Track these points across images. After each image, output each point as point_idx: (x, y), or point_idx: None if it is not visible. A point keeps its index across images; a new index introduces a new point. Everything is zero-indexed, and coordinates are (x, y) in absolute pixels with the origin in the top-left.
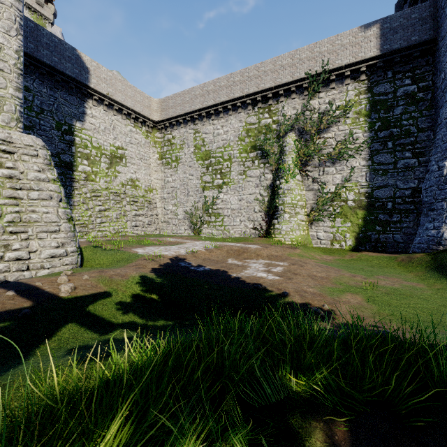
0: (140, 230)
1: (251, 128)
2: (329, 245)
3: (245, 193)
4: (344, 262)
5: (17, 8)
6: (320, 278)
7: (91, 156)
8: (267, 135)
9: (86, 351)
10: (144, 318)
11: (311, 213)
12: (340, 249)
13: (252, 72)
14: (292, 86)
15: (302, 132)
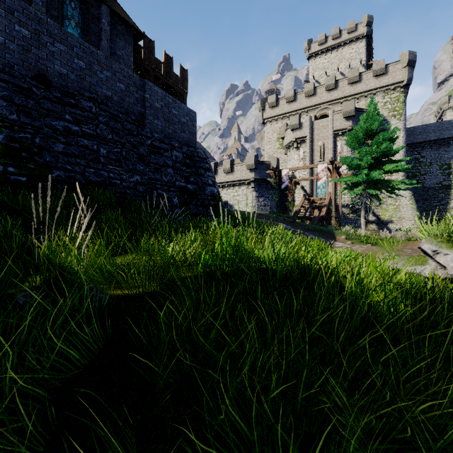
0: None
1: None
2: None
3: None
4: None
5: (402, 151)
6: None
7: None
8: None
9: None
10: None
11: None
12: None
13: None
14: None
15: None
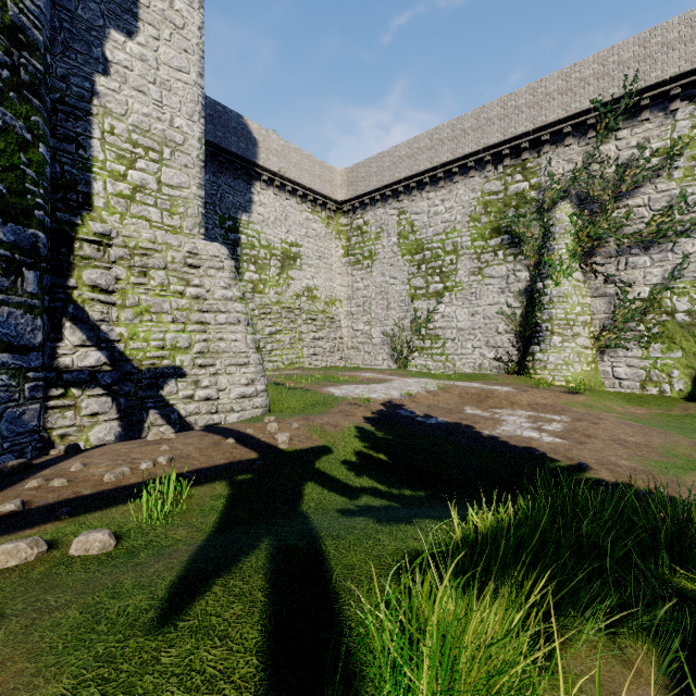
0: (320, 360)
1: (491, 199)
2: (637, 389)
3: (481, 303)
4: (672, 421)
5: (199, 86)
6: (635, 445)
7: (258, 258)
8: (519, 209)
9: (364, 515)
10: (384, 484)
11: (601, 334)
12: (660, 397)
13: (494, 112)
14: (567, 125)
15: (585, 199)
